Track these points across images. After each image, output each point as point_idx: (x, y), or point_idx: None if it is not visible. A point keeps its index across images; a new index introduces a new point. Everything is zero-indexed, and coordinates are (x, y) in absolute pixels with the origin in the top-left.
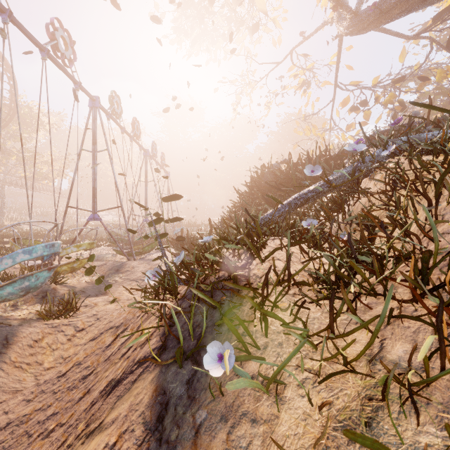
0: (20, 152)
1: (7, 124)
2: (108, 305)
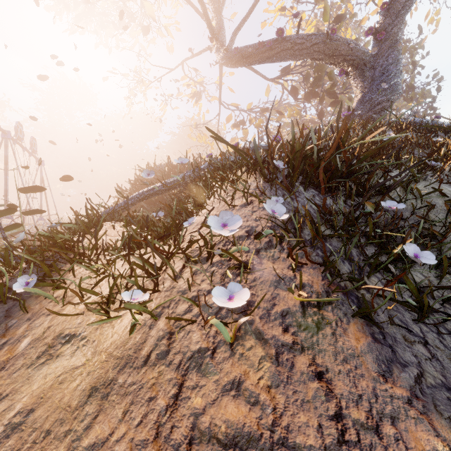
0: None
1: None
2: None
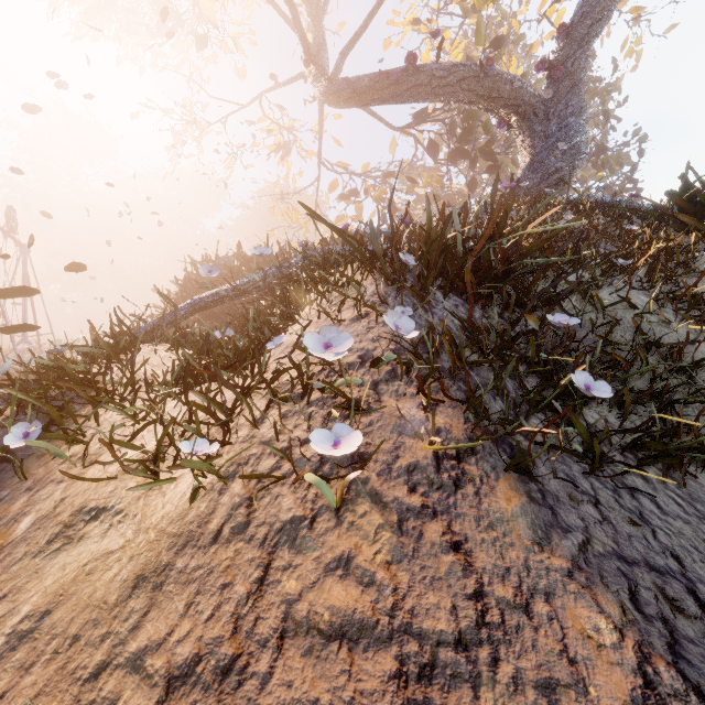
0: None
1: None
2: None
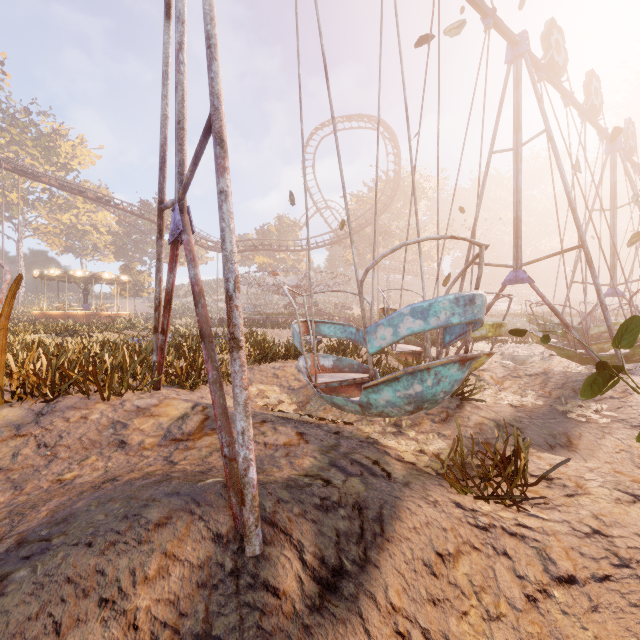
0: (402, 231)
1: (391, 201)
2: (632, 507)
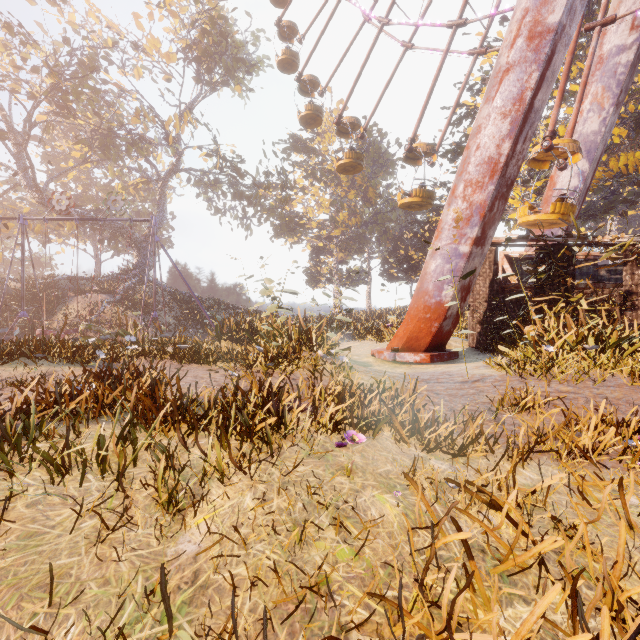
0: None
1: None
2: None
